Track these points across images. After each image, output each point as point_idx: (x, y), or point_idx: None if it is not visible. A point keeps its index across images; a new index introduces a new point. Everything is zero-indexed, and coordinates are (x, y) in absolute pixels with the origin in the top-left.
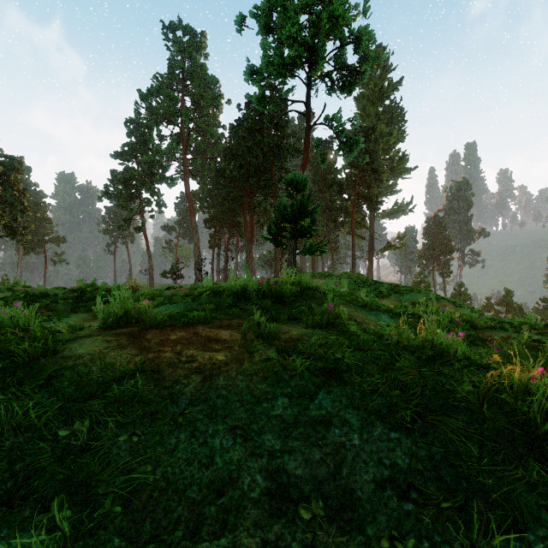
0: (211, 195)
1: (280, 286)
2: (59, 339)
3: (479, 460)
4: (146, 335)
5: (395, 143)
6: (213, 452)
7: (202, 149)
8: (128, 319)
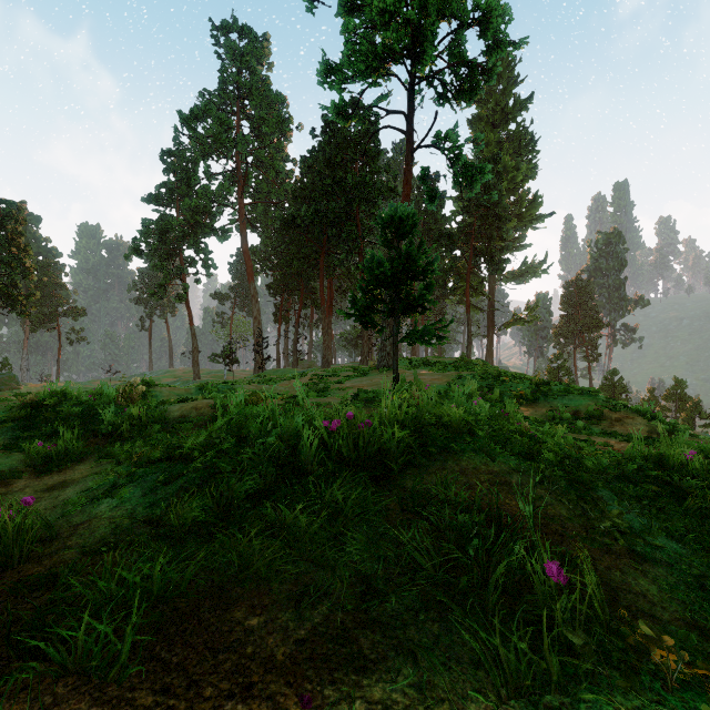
0: (277, 252)
1: (377, 433)
2: None
3: None
4: None
5: (523, 181)
6: None
7: (264, 190)
8: None
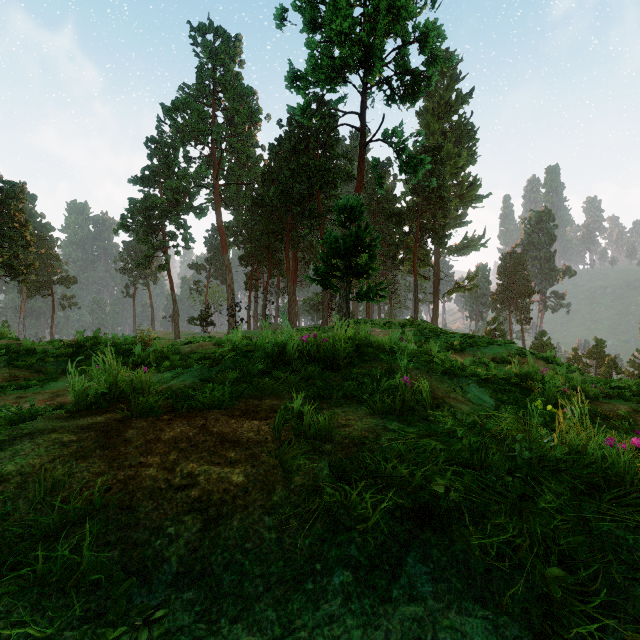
0: (248, 228)
1: (331, 345)
2: None
3: None
4: (127, 430)
5: (464, 166)
6: None
7: (237, 173)
8: (115, 397)
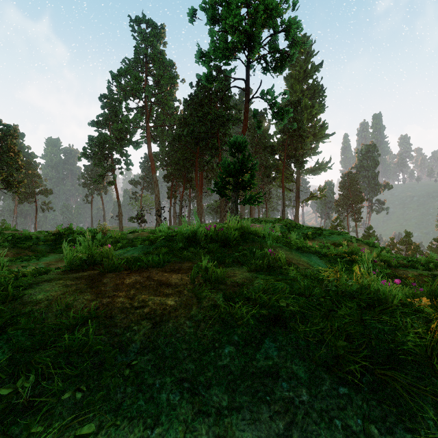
0: (169, 156)
1: (225, 231)
2: (23, 283)
3: (436, 423)
4: (104, 279)
5: (316, 114)
6: (159, 410)
7: (161, 119)
8: (92, 262)
